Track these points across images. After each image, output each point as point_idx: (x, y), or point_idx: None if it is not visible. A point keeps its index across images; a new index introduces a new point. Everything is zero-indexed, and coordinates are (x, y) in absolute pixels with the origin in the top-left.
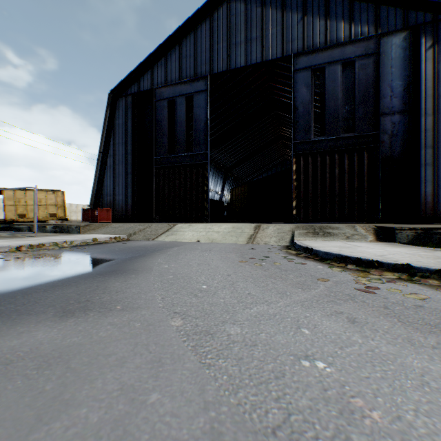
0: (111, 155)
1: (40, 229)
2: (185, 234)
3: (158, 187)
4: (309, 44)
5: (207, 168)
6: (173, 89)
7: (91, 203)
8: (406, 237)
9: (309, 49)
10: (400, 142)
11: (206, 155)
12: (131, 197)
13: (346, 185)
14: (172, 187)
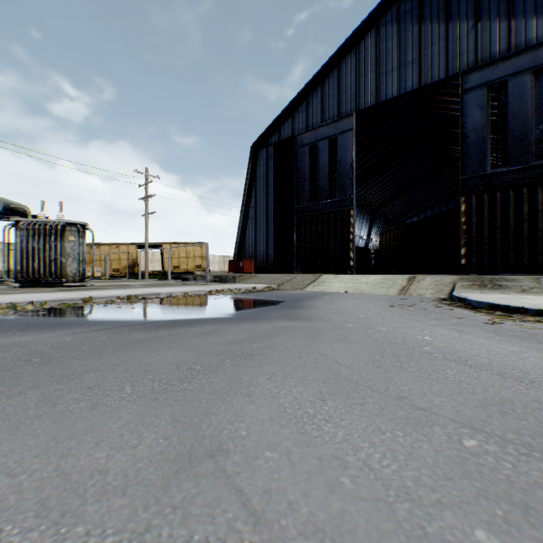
0: (252, 207)
1: (202, 279)
2: (332, 285)
3: (299, 237)
4: (484, 55)
5: (352, 214)
6: (315, 133)
7: (235, 255)
8: None
9: (483, 63)
10: None
11: (351, 200)
12: (272, 248)
13: (540, 225)
14: (314, 236)
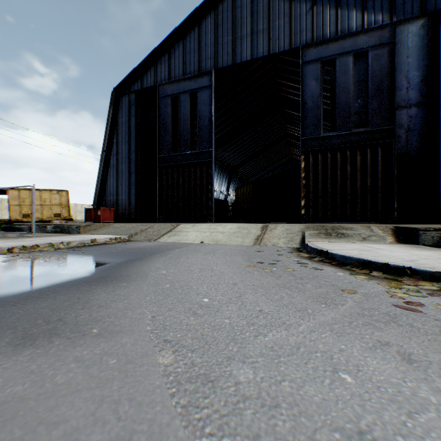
0: (114, 154)
1: (41, 229)
2: (188, 235)
3: (162, 186)
4: (319, 35)
5: (211, 166)
6: (177, 85)
7: (95, 203)
8: (430, 238)
9: (319, 41)
10: (417, 137)
11: (210, 153)
12: (135, 196)
13: (359, 182)
14: (176, 186)
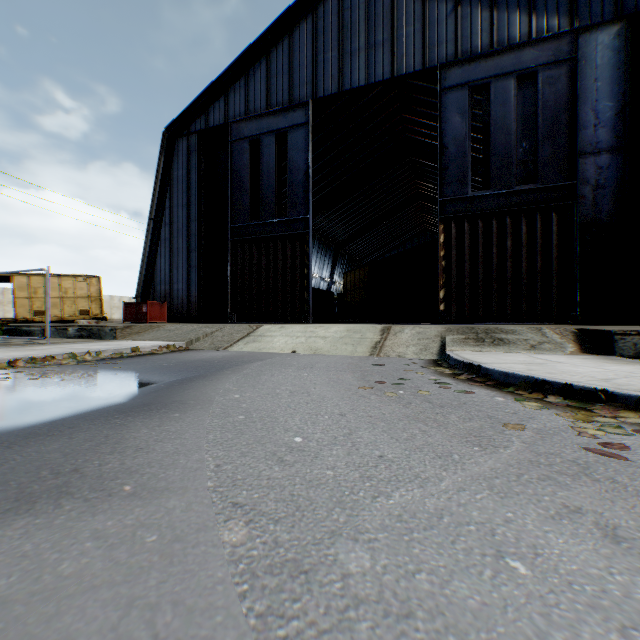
0: (166, 223)
1: (59, 333)
2: (274, 341)
3: (236, 270)
4: (465, 48)
5: (308, 241)
6: (258, 123)
7: (138, 294)
8: (632, 347)
9: (465, 57)
10: (610, 198)
11: (307, 221)
12: (196, 285)
13: (524, 264)
14: (256, 269)
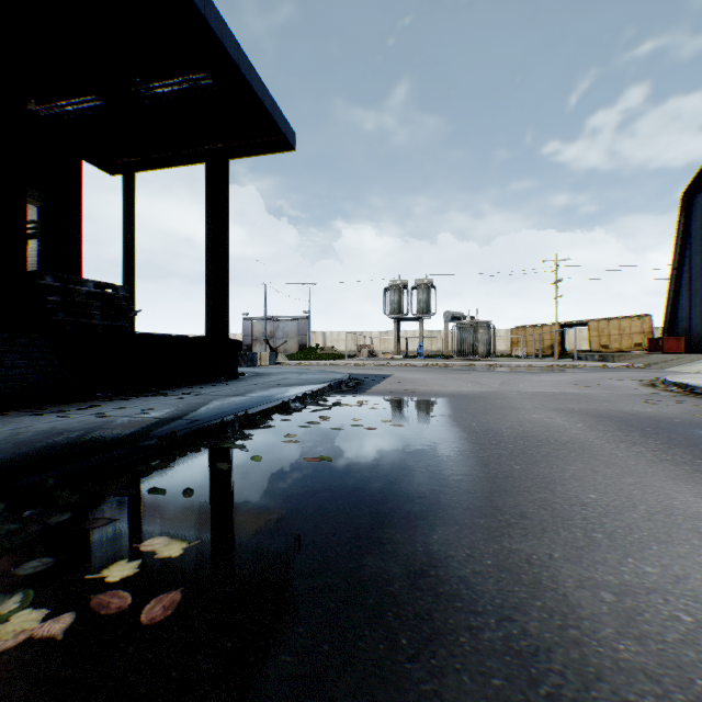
0: (684, 270)
1: (590, 358)
2: (697, 366)
3: None
4: None
5: None
6: None
7: (662, 331)
8: None
9: None
10: None
11: None
12: None
13: None
14: None
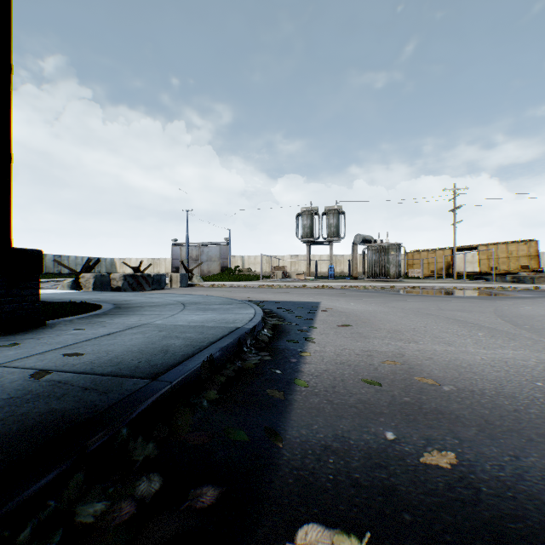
0: None
1: (499, 280)
2: None
3: None
4: None
5: None
6: None
7: None
8: None
9: None
10: None
11: None
12: None
13: None
14: None
